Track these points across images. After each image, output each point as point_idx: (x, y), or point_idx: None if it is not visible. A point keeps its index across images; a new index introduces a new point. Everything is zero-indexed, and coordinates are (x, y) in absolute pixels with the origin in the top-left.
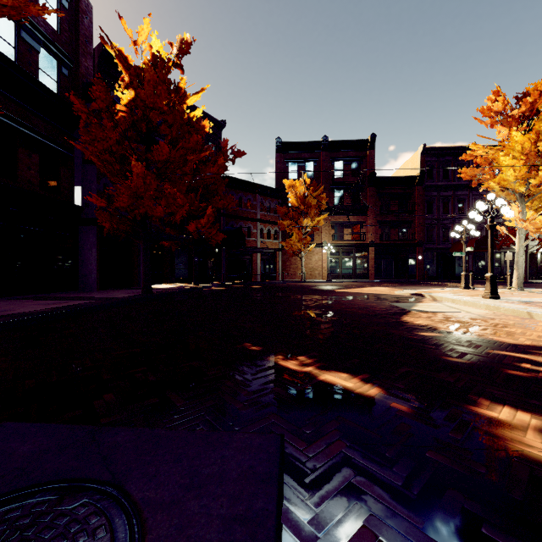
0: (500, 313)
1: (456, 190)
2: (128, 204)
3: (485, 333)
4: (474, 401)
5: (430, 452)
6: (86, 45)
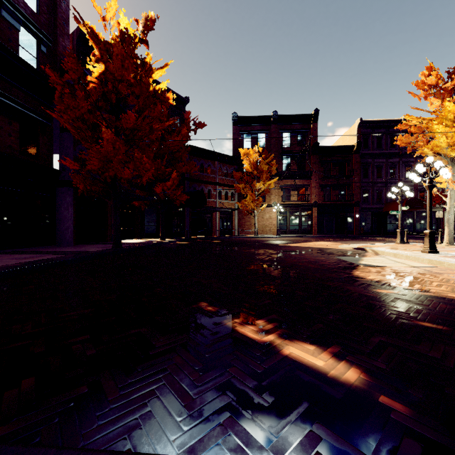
0: (445, 268)
1: (388, 158)
2: (98, 167)
3: (442, 290)
4: None
5: None
6: (64, 26)
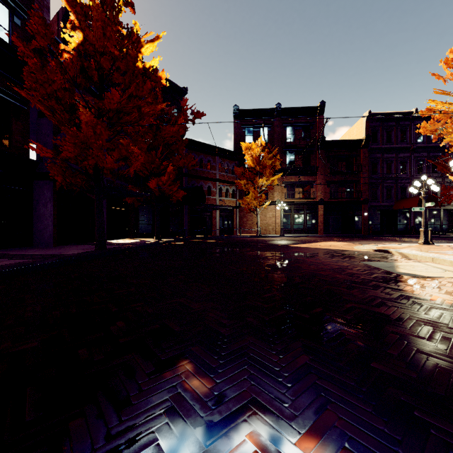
0: None
1: (398, 153)
2: (75, 154)
3: None
4: None
5: None
6: None
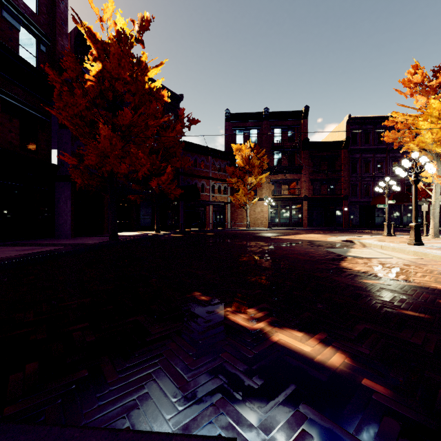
0: (429, 259)
1: (375, 153)
2: (96, 162)
3: (425, 280)
4: None
5: None
6: (62, 26)
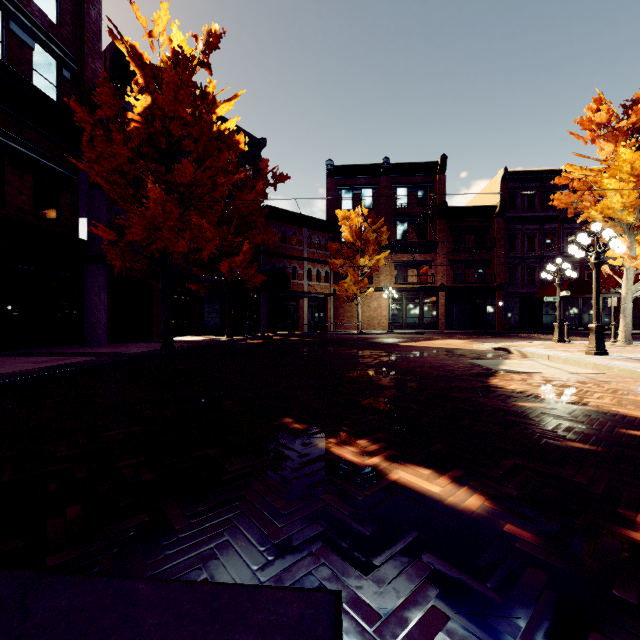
0: (614, 374)
1: (543, 223)
2: (142, 237)
3: (605, 403)
4: (631, 521)
5: (595, 637)
6: (94, 42)
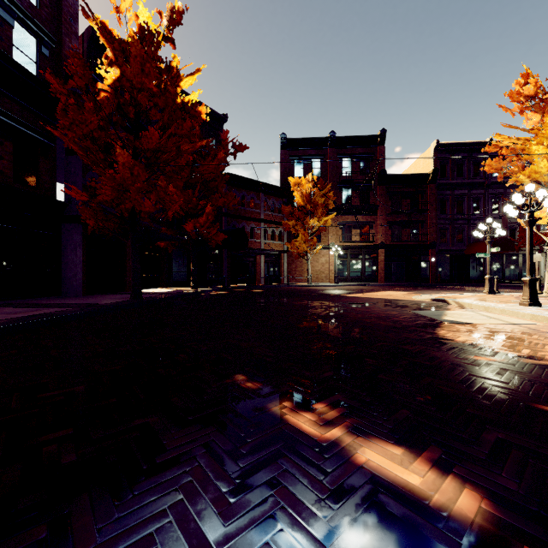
0: None
1: (471, 189)
2: (112, 198)
3: None
4: None
5: None
6: (71, 24)
